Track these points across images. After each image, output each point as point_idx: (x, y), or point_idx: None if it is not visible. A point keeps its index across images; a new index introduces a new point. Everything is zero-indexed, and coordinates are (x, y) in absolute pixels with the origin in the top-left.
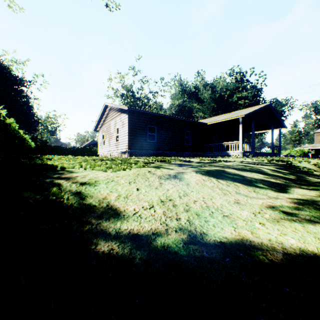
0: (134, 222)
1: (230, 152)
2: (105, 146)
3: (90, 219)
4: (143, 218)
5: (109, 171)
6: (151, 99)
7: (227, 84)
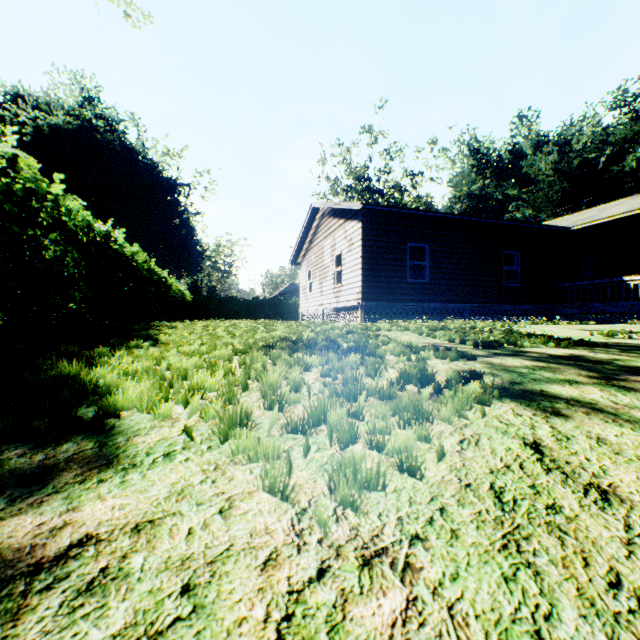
0: None
1: None
2: (313, 295)
3: None
4: None
5: (312, 450)
6: (407, 191)
7: (606, 130)
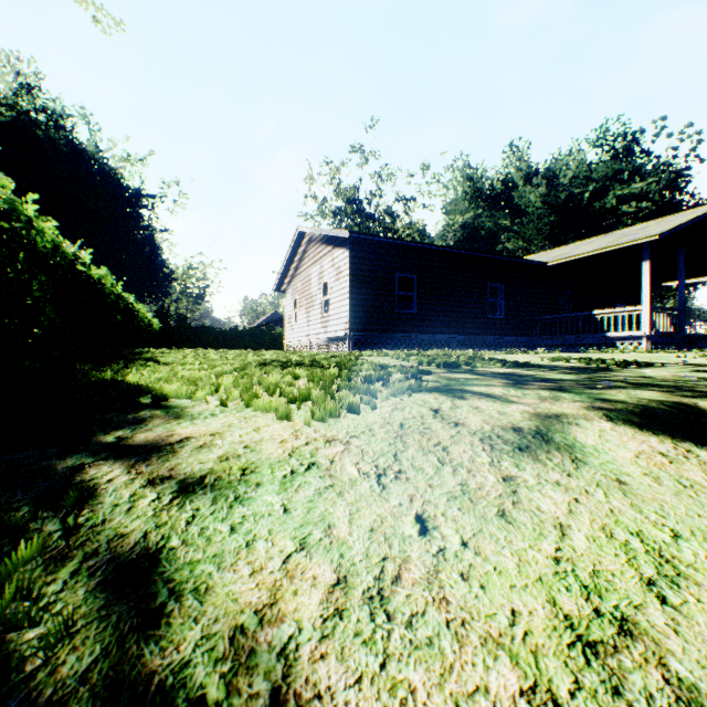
0: None
1: (614, 335)
2: (299, 325)
3: None
4: None
5: (302, 412)
6: (399, 216)
7: (590, 167)
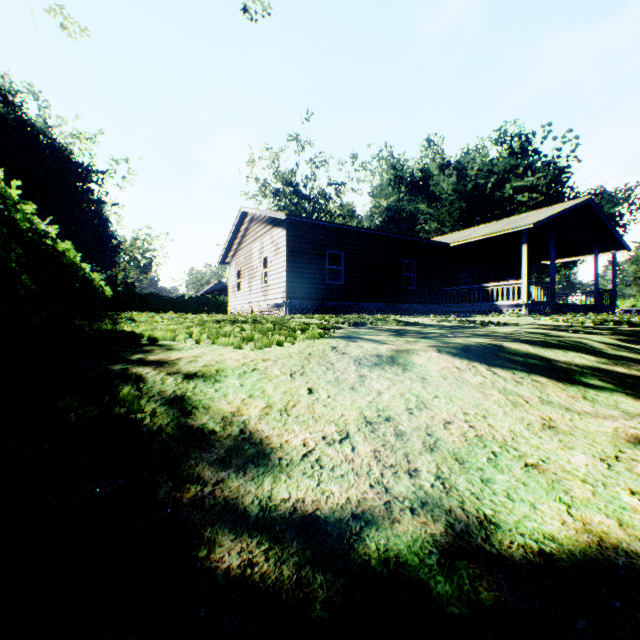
0: (304, 480)
1: (501, 303)
2: (242, 294)
3: (201, 468)
4: (326, 467)
5: (248, 347)
6: (331, 198)
7: (492, 162)
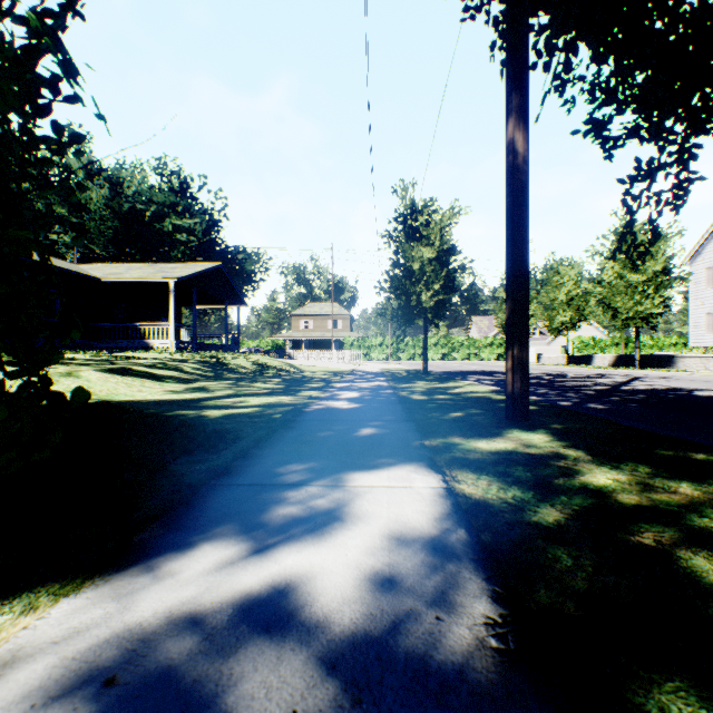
0: None
1: (154, 341)
2: None
3: None
4: None
5: None
6: None
7: (153, 190)
